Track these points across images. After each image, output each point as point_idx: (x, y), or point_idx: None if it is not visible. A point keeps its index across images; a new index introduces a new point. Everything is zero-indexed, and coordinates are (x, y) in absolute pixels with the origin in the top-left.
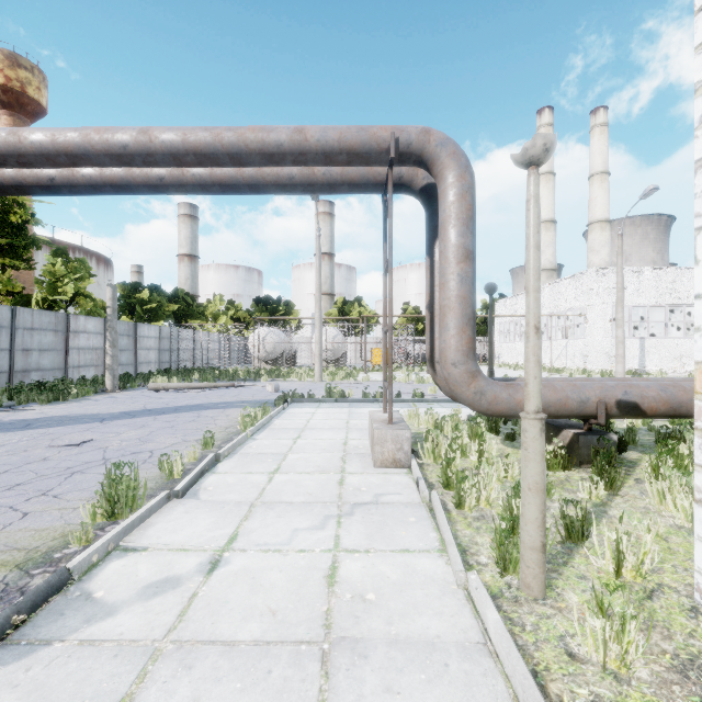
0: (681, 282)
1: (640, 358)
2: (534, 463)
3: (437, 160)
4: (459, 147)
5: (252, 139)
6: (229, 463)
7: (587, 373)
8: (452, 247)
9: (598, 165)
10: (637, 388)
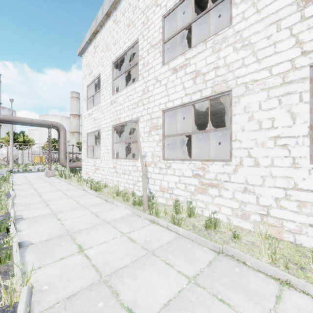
0: None
1: None
2: (68, 168)
3: (59, 128)
4: (63, 126)
5: (21, 120)
6: (14, 179)
7: None
8: (62, 142)
9: None
10: None
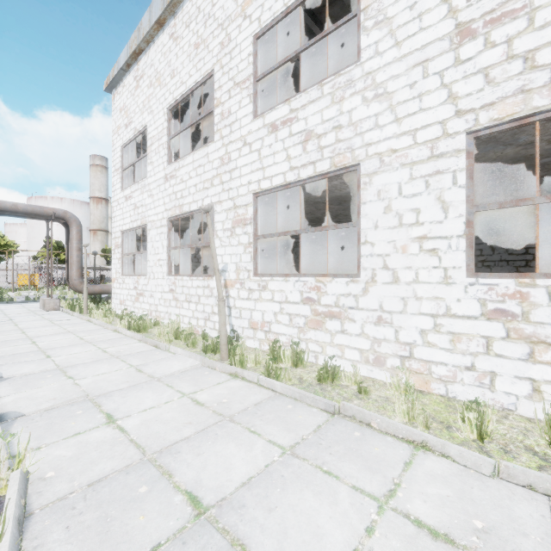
0: None
1: None
2: (85, 294)
3: (69, 221)
4: (77, 218)
5: None
6: None
7: None
8: (75, 247)
9: None
10: None
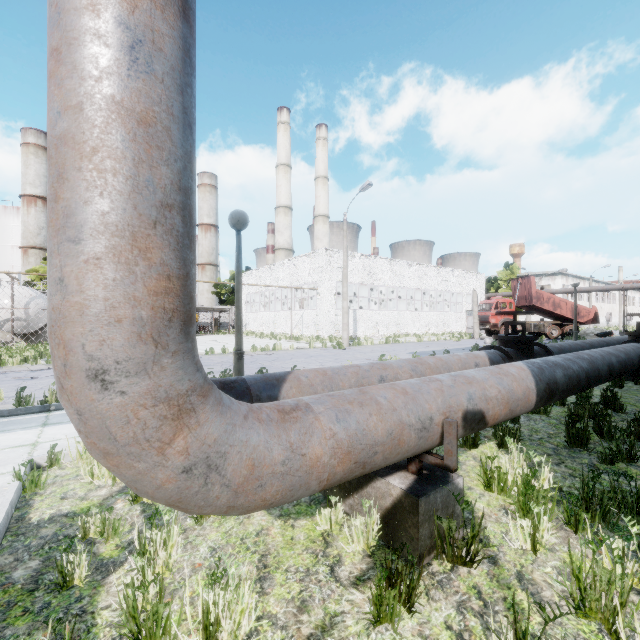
0: (377, 268)
1: (353, 325)
2: None
3: None
4: None
5: None
6: None
7: (320, 340)
8: None
9: (321, 170)
10: (478, 385)
